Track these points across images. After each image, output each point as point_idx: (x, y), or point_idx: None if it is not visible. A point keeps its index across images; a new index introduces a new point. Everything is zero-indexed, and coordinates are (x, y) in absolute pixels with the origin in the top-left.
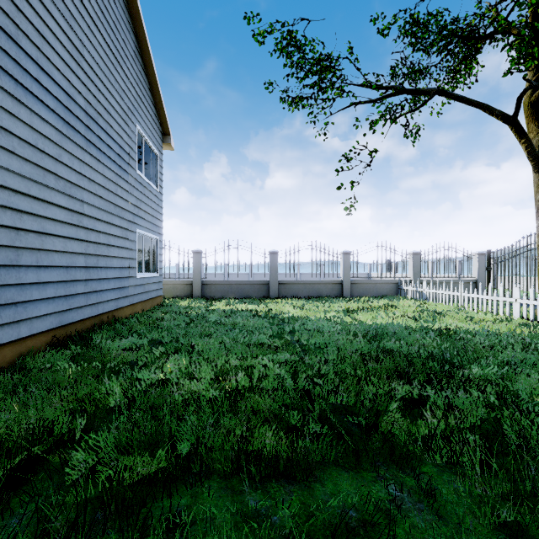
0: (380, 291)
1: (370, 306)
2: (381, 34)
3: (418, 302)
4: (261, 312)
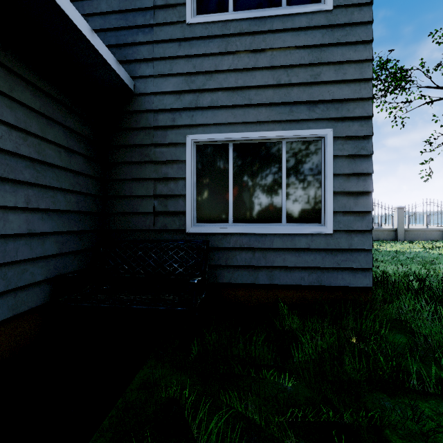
0: (428, 237)
1: (442, 246)
2: (436, 43)
3: None
4: None
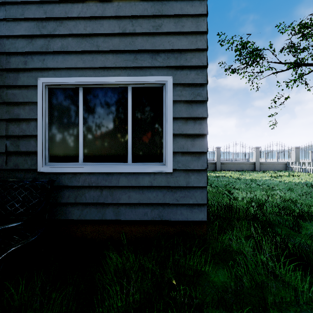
0: (276, 168)
1: (283, 175)
2: (280, 32)
3: (304, 174)
4: (229, 177)
